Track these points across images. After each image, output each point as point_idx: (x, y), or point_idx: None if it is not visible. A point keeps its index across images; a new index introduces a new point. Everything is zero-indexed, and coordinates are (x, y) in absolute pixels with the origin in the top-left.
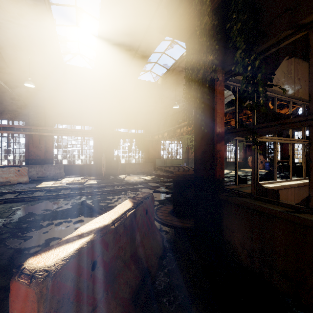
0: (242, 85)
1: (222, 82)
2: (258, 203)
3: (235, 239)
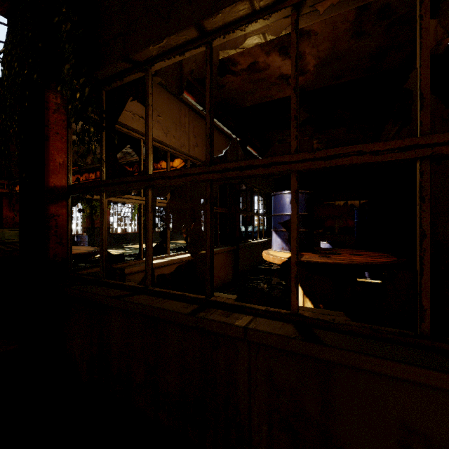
0: (71, 118)
1: (63, 108)
2: (97, 290)
3: (75, 349)
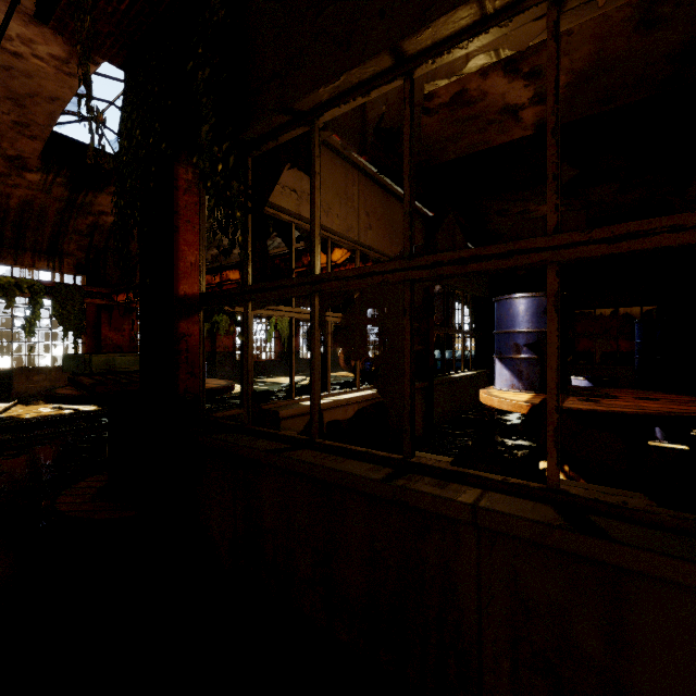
0: (211, 199)
1: (195, 187)
2: (243, 440)
3: (212, 522)
